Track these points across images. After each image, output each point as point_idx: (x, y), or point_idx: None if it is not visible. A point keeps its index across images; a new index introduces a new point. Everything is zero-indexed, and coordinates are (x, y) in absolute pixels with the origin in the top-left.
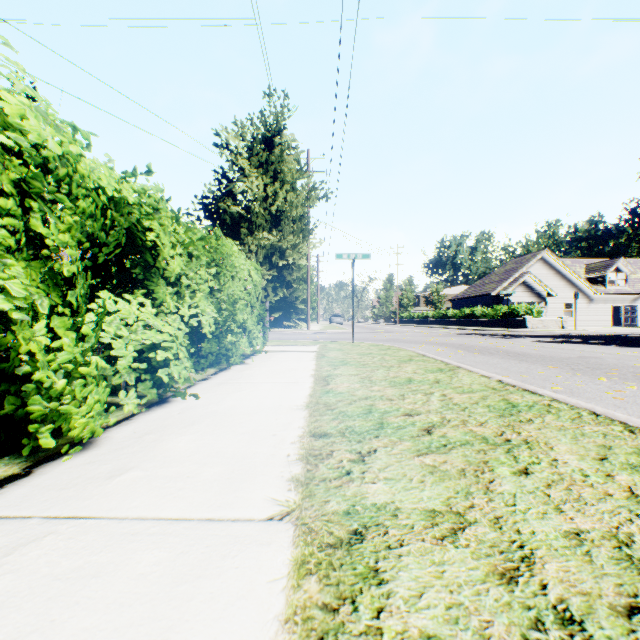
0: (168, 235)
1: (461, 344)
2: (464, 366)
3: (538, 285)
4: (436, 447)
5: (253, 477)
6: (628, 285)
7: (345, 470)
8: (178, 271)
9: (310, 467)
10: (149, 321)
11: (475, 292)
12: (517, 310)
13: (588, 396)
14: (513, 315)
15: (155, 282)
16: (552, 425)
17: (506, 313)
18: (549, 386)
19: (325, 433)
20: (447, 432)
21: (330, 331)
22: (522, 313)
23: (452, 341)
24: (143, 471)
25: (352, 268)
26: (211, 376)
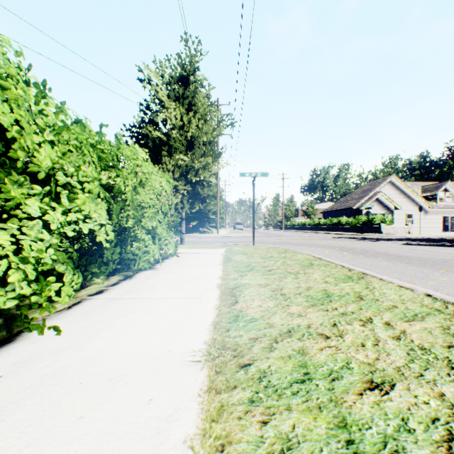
0: (20, 111)
1: (342, 246)
2: (369, 272)
3: (387, 201)
4: None
5: None
6: (453, 201)
7: None
8: (45, 164)
9: None
10: None
11: (340, 206)
12: (374, 219)
13: None
14: (370, 223)
15: None
16: None
17: (365, 222)
18: None
19: None
20: None
21: (234, 235)
22: (378, 222)
23: (332, 244)
24: None
25: (253, 184)
26: (109, 287)
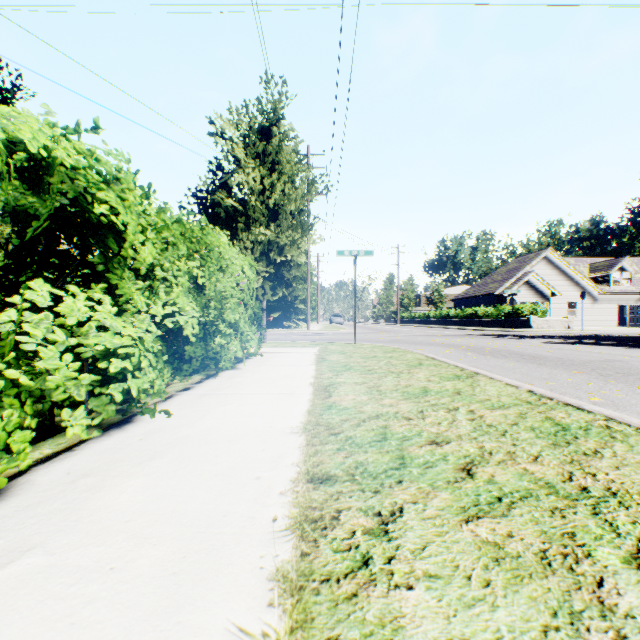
0: (134, 216)
1: (469, 345)
2: (482, 372)
3: (542, 284)
4: (488, 503)
5: (215, 570)
6: (633, 284)
7: (360, 555)
8: (149, 261)
9: (306, 547)
10: (103, 322)
11: (477, 292)
12: (521, 310)
13: (637, 410)
14: (517, 315)
15: (117, 273)
16: (631, 461)
17: (510, 313)
18: (585, 396)
19: (328, 475)
20: (494, 473)
21: (330, 331)
22: (526, 313)
23: (458, 342)
24: (46, 555)
25: (354, 265)
26: (195, 385)
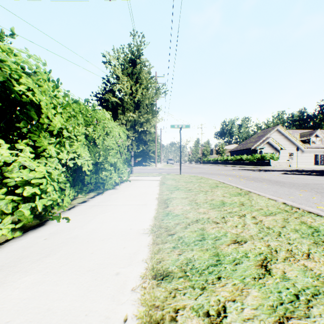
0: (47, 97)
1: (240, 175)
2: (253, 191)
3: (275, 144)
4: (290, 301)
5: None
6: (322, 144)
7: None
8: (58, 126)
9: None
10: (22, 162)
11: (242, 147)
12: (265, 156)
13: None
14: (263, 159)
15: (36, 133)
16: None
17: (259, 158)
18: (314, 206)
19: (167, 272)
20: (285, 270)
21: (167, 168)
22: (268, 158)
23: (234, 173)
24: None
25: (180, 133)
26: (90, 199)
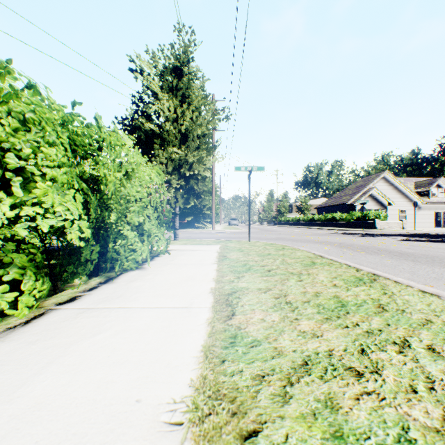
0: None
1: (340, 242)
2: (380, 273)
3: (381, 197)
4: None
5: None
6: None
7: None
8: None
9: None
10: None
11: (334, 202)
12: (368, 215)
13: None
14: (365, 219)
15: None
16: None
17: (359, 217)
18: None
19: None
20: None
21: (229, 231)
22: (372, 217)
23: (330, 240)
24: None
25: (249, 178)
26: (85, 292)
